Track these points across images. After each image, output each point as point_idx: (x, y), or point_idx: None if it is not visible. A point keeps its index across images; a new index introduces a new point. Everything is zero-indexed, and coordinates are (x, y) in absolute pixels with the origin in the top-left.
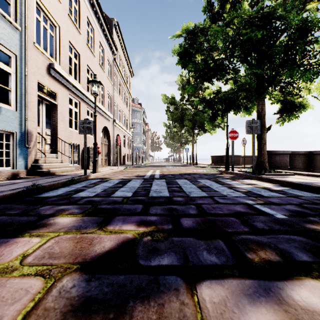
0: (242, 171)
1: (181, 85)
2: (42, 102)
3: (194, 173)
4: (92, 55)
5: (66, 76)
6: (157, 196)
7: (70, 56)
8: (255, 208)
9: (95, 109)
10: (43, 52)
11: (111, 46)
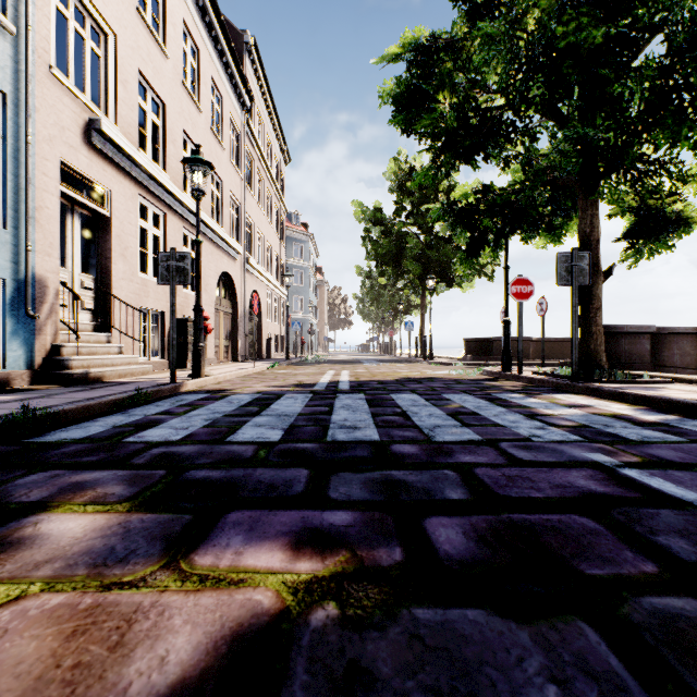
0: (543, 373)
1: (397, 182)
2: (72, 210)
3: (430, 379)
4: (194, 109)
5: (132, 152)
6: (348, 441)
7: (143, 106)
8: (630, 481)
9: (197, 226)
10: (73, 90)
11: (240, 90)
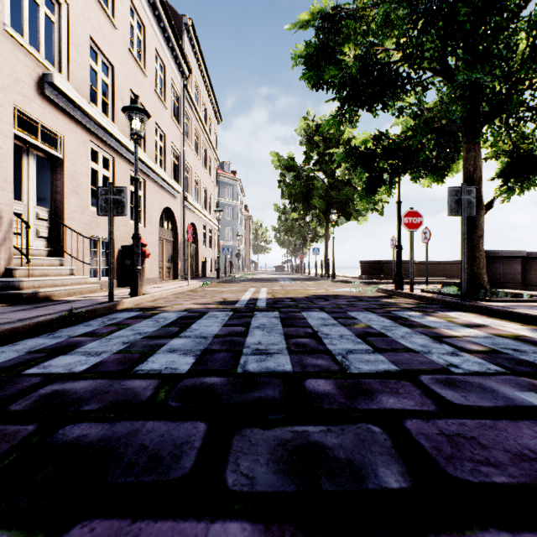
0: (431, 291)
1: (306, 136)
2: (27, 151)
3: (335, 296)
4: (140, 73)
5: (82, 104)
6: (258, 373)
7: (94, 67)
8: None
9: (135, 166)
10: (27, 47)
11: (179, 61)
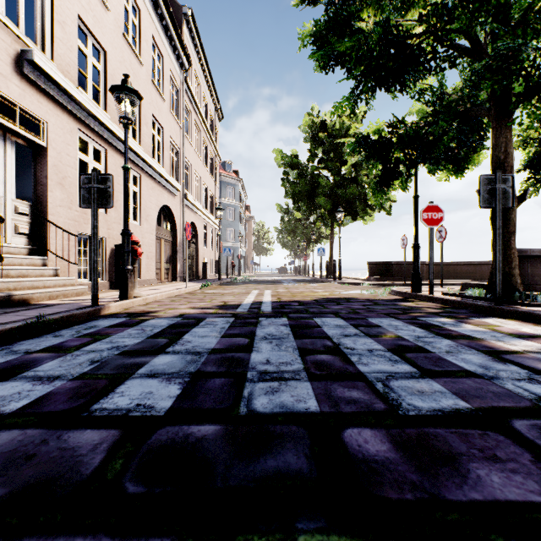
0: (454, 294)
1: (310, 133)
2: (4, 137)
3: (346, 299)
4: (135, 61)
5: (68, 87)
6: (271, 417)
7: (83, 49)
8: None
9: (125, 153)
10: (1, 18)
11: (178, 52)
